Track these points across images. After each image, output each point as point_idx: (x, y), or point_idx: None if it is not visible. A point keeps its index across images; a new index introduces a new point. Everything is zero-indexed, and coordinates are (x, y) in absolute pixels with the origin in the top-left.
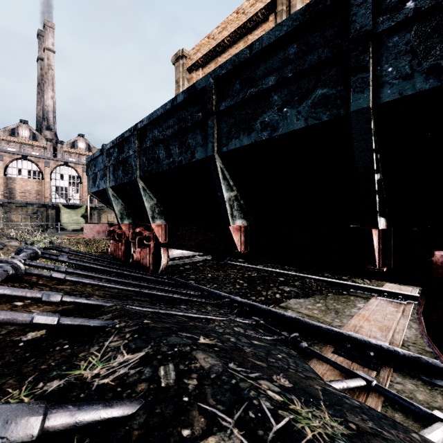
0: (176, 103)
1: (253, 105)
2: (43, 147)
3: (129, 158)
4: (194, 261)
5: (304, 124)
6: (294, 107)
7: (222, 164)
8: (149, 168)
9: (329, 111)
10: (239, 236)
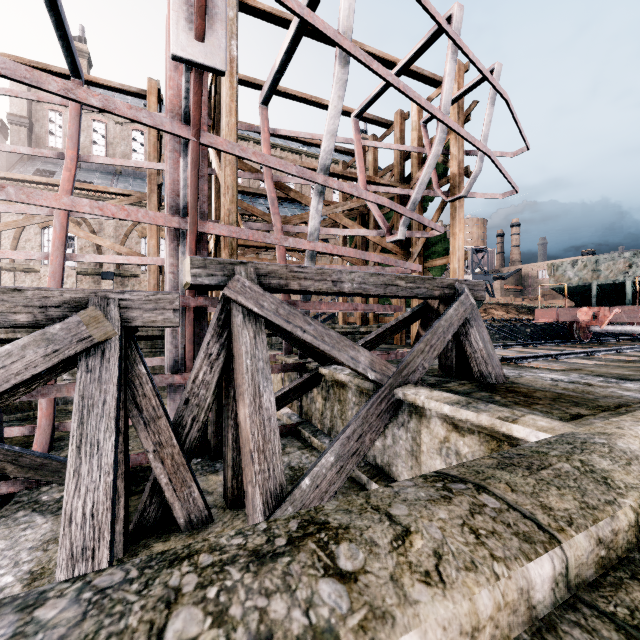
0: None
1: None
2: None
3: None
4: None
5: None
6: None
7: None
8: None
9: None
10: None
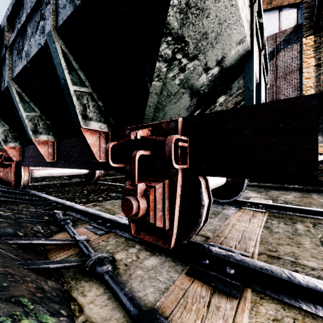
0: None
1: (22, 38)
2: None
3: None
4: (71, 181)
5: (37, 49)
6: (34, 37)
7: (20, 89)
8: None
9: (44, 37)
10: (47, 149)
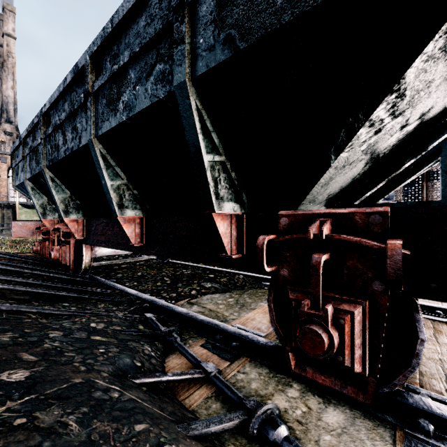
0: (66, 84)
1: (118, 84)
2: (1, 141)
3: (40, 147)
4: (137, 260)
5: (150, 102)
6: (143, 84)
7: (104, 149)
8: (52, 156)
9: (164, 87)
10: (134, 228)
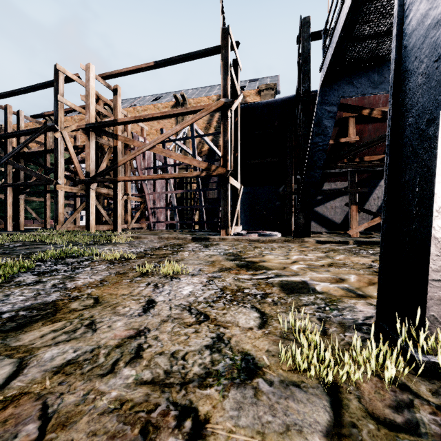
0: None
1: None
2: None
3: None
4: None
5: None
6: None
7: None
8: None
9: None
10: None
